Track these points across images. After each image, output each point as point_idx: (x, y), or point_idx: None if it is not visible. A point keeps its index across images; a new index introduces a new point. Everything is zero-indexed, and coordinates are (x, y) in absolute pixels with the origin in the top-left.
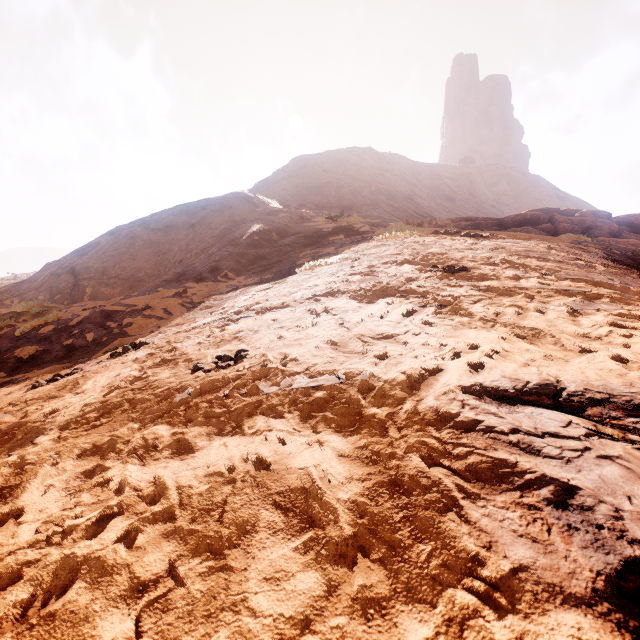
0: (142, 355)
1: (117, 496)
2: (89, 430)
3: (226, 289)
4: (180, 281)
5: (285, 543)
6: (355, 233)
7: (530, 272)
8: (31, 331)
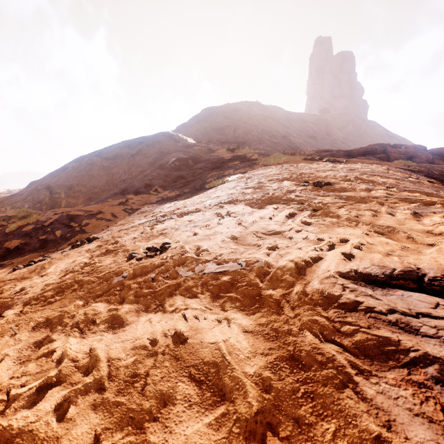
0: (93, 247)
1: (57, 366)
2: (45, 306)
3: (156, 199)
4: (124, 194)
5: (199, 417)
6: (247, 160)
7: (377, 186)
8: (17, 229)
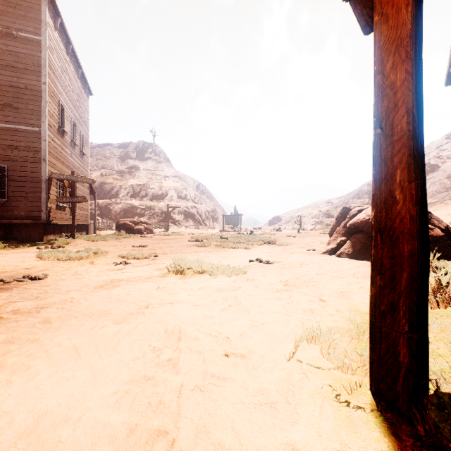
0: None
1: None
2: None
3: None
4: None
5: None
6: None
7: None
8: None
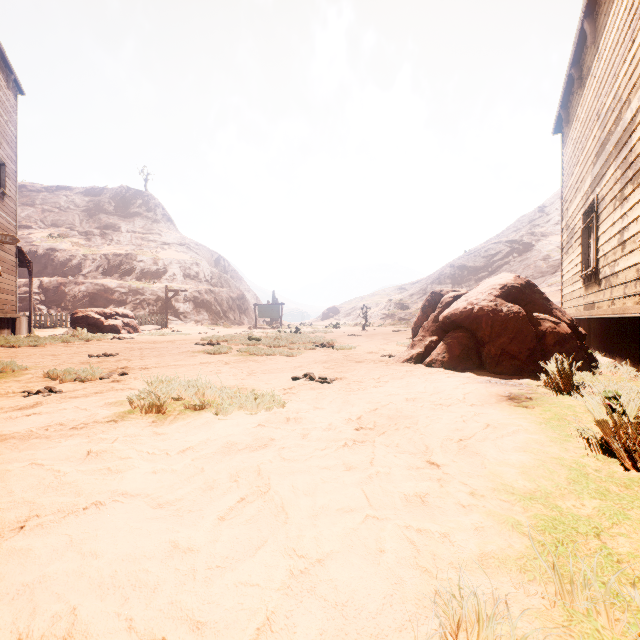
0: None
1: None
2: None
3: None
4: None
5: None
6: None
7: None
8: None
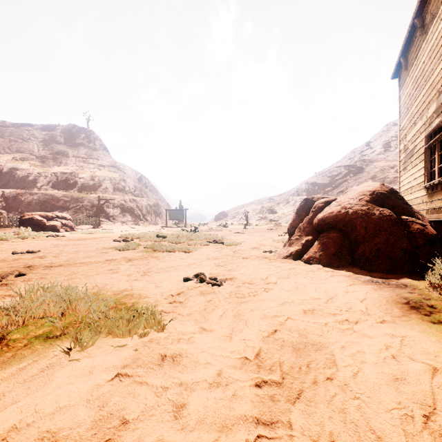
0: None
1: None
2: None
3: None
4: None
5: None
6: None
7: None
8: None
